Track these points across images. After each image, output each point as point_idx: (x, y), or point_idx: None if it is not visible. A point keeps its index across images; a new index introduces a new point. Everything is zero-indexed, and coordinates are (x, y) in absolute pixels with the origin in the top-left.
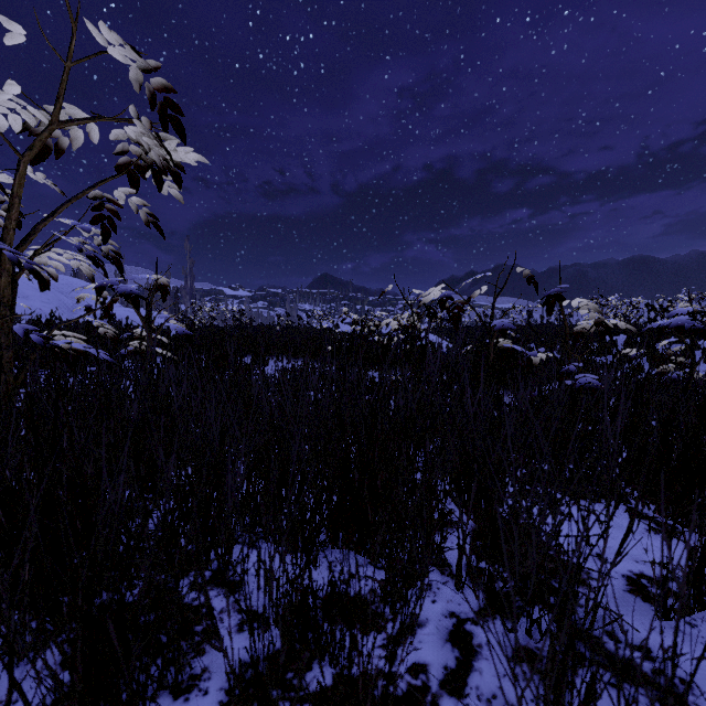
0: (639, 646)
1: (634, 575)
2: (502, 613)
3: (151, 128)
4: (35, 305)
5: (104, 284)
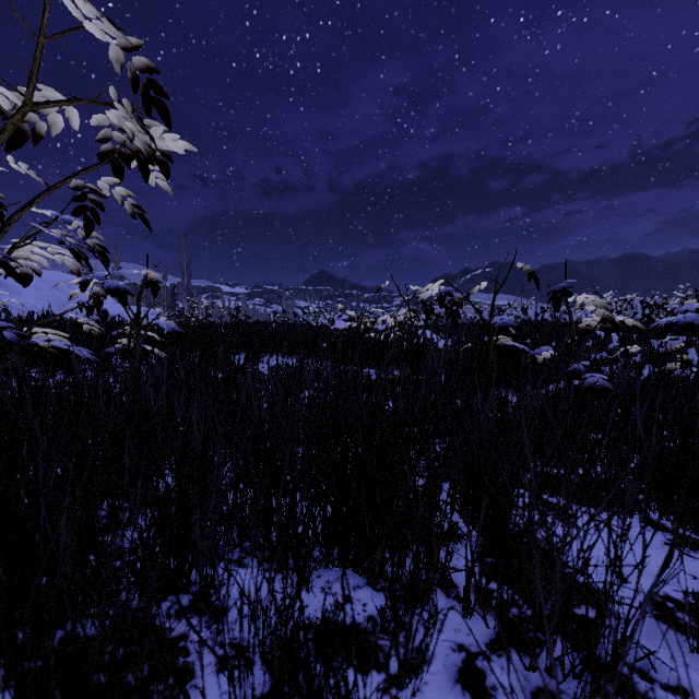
0: (674, 688)
1: (659, 597)
2: (517, 646)
3: (133, 111)
4: (30, 301)
5: (88, 278)
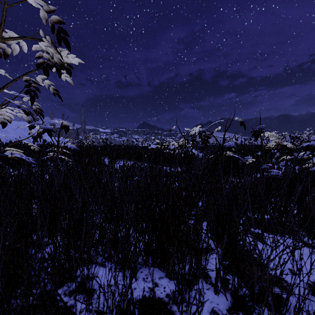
0: None
1: (312, 283)
2: (242, 311)
3: (51, 42)
4: (11, 135)
5: (33, 124)
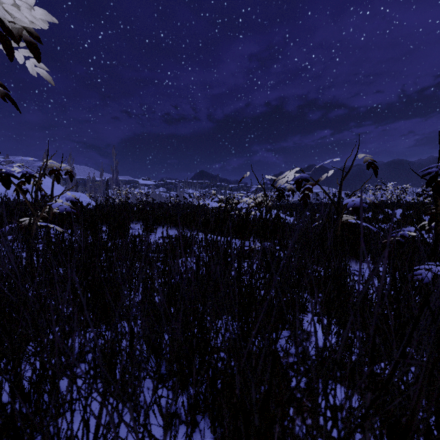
0: None
1: None
2: None
3: None
4: (1, 188)
5: None
